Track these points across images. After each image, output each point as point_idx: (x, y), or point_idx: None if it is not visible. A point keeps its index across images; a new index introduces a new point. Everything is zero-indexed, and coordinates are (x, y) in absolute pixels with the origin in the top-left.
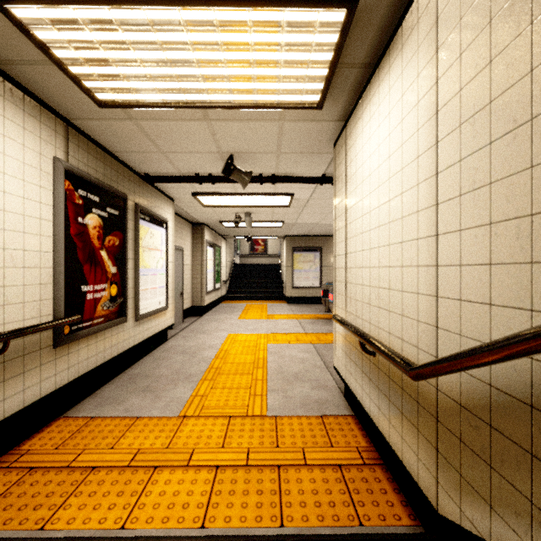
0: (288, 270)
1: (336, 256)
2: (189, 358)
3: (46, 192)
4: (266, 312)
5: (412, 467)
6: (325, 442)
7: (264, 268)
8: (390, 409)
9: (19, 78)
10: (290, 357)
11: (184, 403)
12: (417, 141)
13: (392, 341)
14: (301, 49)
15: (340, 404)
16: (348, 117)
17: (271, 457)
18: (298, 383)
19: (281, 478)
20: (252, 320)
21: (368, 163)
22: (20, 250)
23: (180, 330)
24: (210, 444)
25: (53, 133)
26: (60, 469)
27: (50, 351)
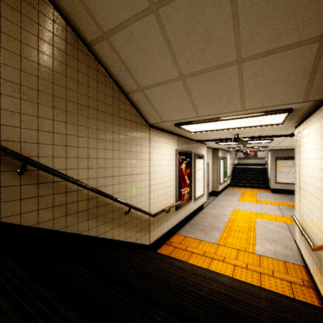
0: (272, 172)
1: (295, 185)
2: (215, 220)
3: (174, 161)
4: (256, 197)
5: (318, 285)
6: (284, 271)
7: (254, 166)
8: (313, 263)
9: (170, 131)
10: (270, 229)
11: (217, 239)
12: (320, 163)
13: (314, 235)
14: (269, 118)
15: (297, 259)
16: (300, 122)
17: (257, 269)
18: (273, 243)
19: (261, 276)
20: (246, 202)
21: (307, 154)
22: (170, 181)
23: (208, 204)
24: (230, 257)
25: (175, 141)
26: (183, 250)
27: (174, 212)
